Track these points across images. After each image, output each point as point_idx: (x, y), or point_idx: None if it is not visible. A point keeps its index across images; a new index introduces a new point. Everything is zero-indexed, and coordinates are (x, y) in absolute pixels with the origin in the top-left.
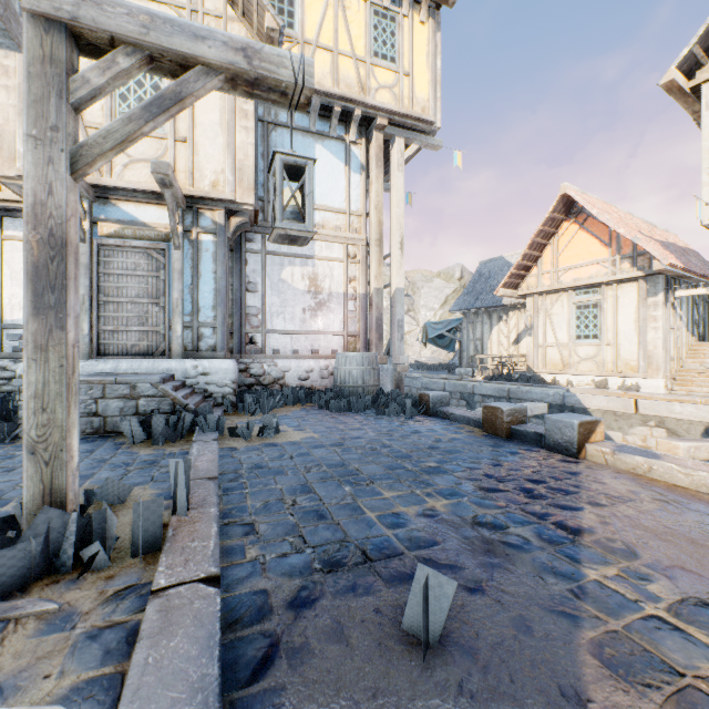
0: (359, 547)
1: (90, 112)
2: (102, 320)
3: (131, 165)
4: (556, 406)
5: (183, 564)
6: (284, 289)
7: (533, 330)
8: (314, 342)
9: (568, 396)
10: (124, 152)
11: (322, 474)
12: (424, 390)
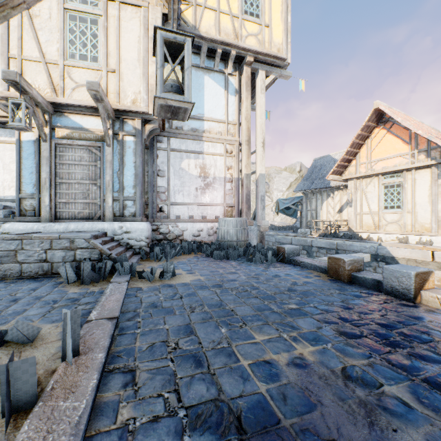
0: (233, 410)
1: (49, 53)
2: (58, 195)
3: (77, 89)
4: (371, 255)
5: (41, 438)
6: (183, 175)
7: (353, 203)
8: (203, 211)
9: (381, 248)
10: (72, 80)
11: (204, 314)
12: (278, 243)
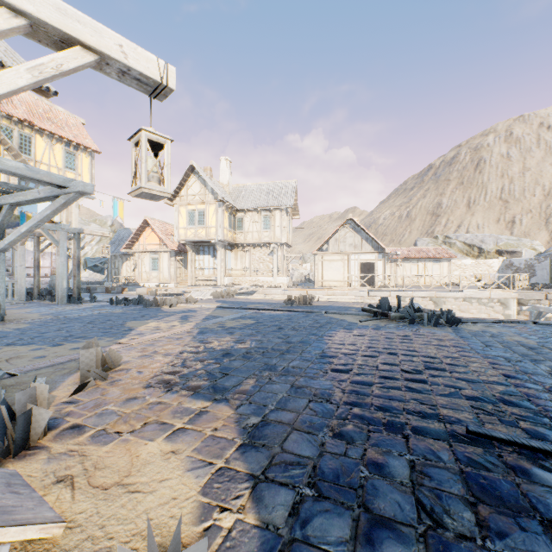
0: None
1: None
2: None
3: None
4: None
5: None
6: None
7: (138, 266)
8: None
9: None
10: None
11: None
12: None
